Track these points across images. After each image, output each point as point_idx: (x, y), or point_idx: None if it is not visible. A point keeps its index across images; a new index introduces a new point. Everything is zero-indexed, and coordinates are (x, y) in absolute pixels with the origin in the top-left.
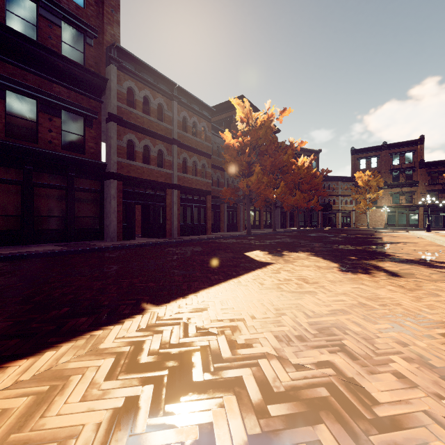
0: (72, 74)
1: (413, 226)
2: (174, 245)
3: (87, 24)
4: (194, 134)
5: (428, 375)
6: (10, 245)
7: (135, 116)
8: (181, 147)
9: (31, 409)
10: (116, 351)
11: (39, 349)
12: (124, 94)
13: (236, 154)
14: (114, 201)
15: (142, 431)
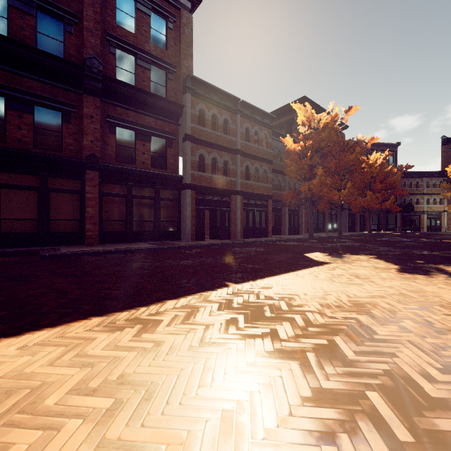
0: (159, 106)
1: None
2: (239, 246)
3: (169, 63)
4: (256, 142)
5: (425, 330)
6: (119, 243)
7: (205, 133)
8: (244, 156)
9: (188, 316)
10: (218, 301)
11: (176, 297)
12: (196, 116)
13: (297, 158)
14: (189, 208)
15: (242, 327)
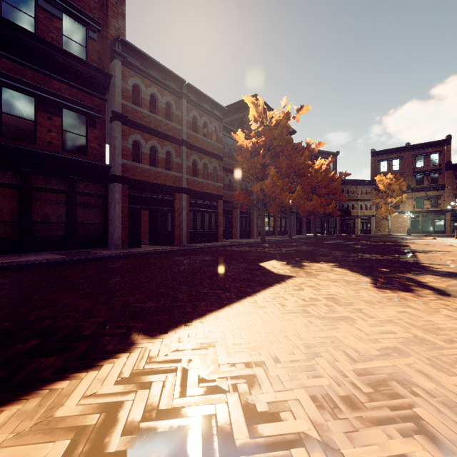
0: (73, 69)
1: (439, 232)
2: (182, 254)
3: (90, 17)
4: (204, 135)
5: None
6: (6, 254)
7: (141, 115)
8: (190, 148)
9: None
10: (77, 424)
11: None
12: (129, 92)
13: (249, 155)
14: (118, 206)
15: None
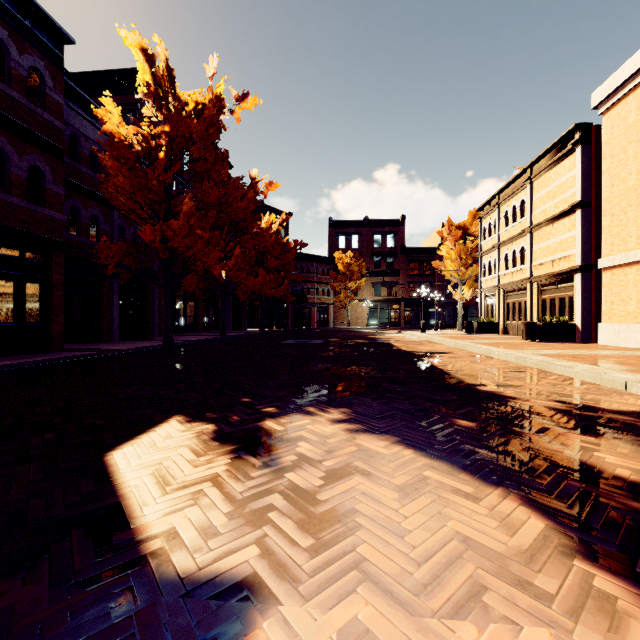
0: None
1: (395, 324)
2: None
3: None
4: None
5: None
6: None
7: None
8: None
9: None
10: None
11: None
12: None
13: (133, 159)
14: None
15: None
